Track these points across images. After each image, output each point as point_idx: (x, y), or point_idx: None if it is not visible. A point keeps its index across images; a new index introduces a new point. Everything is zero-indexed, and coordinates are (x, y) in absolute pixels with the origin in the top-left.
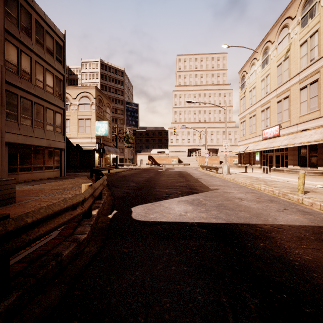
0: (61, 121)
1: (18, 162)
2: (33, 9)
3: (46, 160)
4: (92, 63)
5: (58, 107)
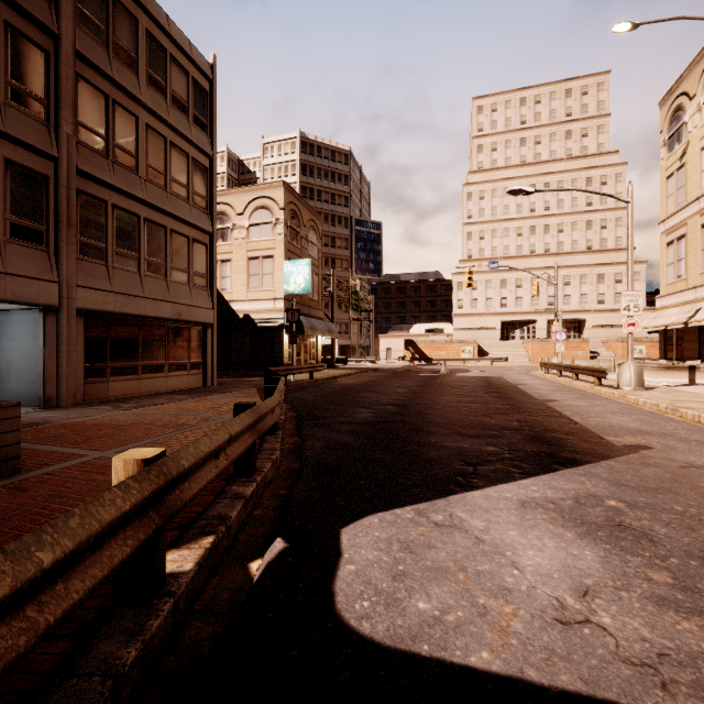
0: (205, 262)
1: (109, 355)
2: (141, 9)
3: (172, 349)
4: (283, 144)
5: (199, 229)
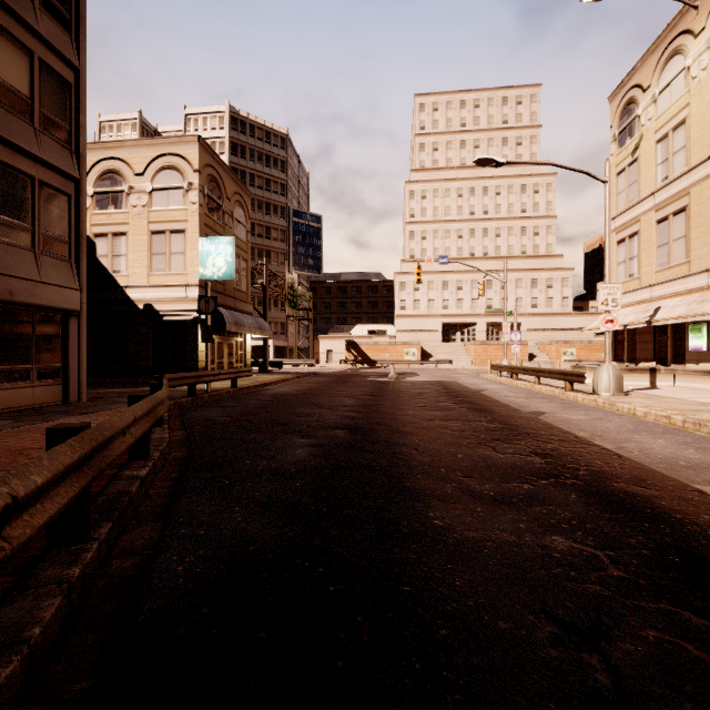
0: (66, 221)
1: None
2: None
3: None
4: (209, 117)
5: (55, 170)
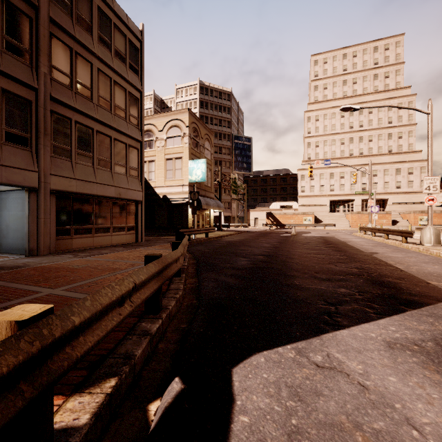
0: (137, 160)
1: (73, 221)
2: None
3: (115, 217)
4: (189, 88)
5: (133, 139)
